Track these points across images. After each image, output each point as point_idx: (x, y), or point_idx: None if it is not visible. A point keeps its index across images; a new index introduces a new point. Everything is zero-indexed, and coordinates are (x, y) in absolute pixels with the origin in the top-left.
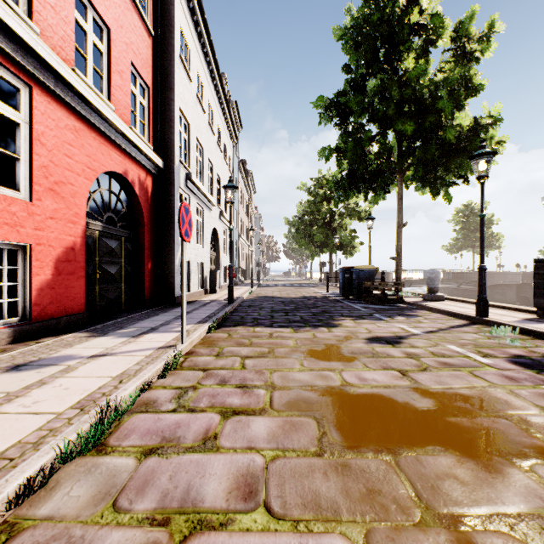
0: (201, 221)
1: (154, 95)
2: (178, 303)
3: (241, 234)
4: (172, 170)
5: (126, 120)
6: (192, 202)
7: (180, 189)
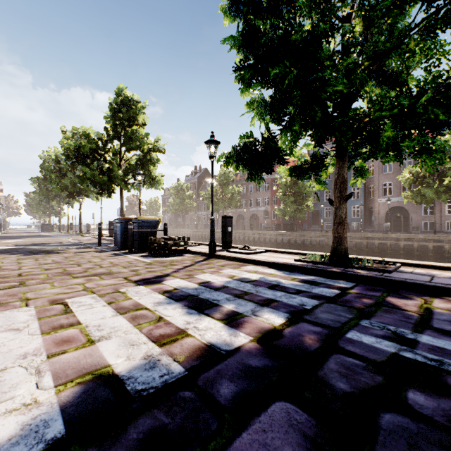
0: None
1: None
2: None
3: None
4: None
5: None
6: None
7: None
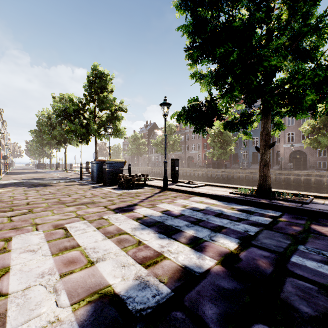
0: None
1: None
2: None
3: (2, 149)
4: None
5: None
6: None
7: None
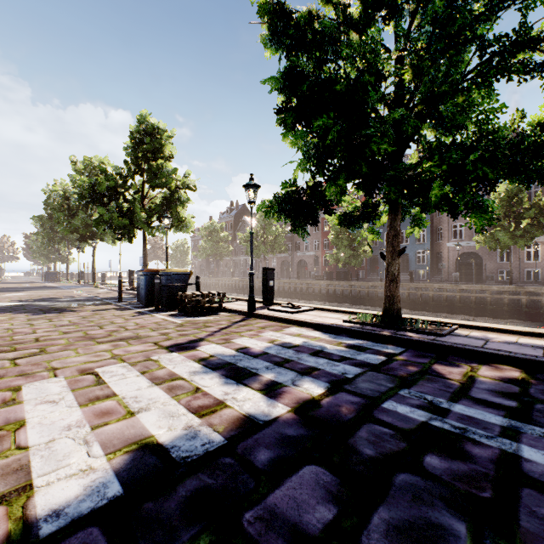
0: None
1: None
2: None
3: None
4: None
5: None
6: None
7: None
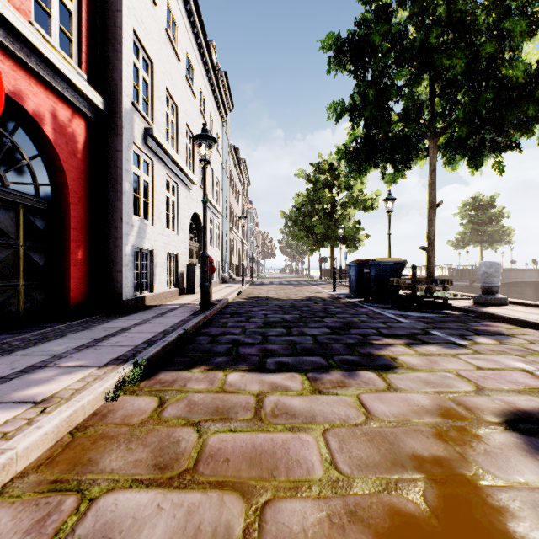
0: (175, 200)
1: (90, 1)
2: (128, 310)
3: (233, 226)
4: (119, 114)
5: (18, 5)
6: (158, 171)
7: (136, 148)
